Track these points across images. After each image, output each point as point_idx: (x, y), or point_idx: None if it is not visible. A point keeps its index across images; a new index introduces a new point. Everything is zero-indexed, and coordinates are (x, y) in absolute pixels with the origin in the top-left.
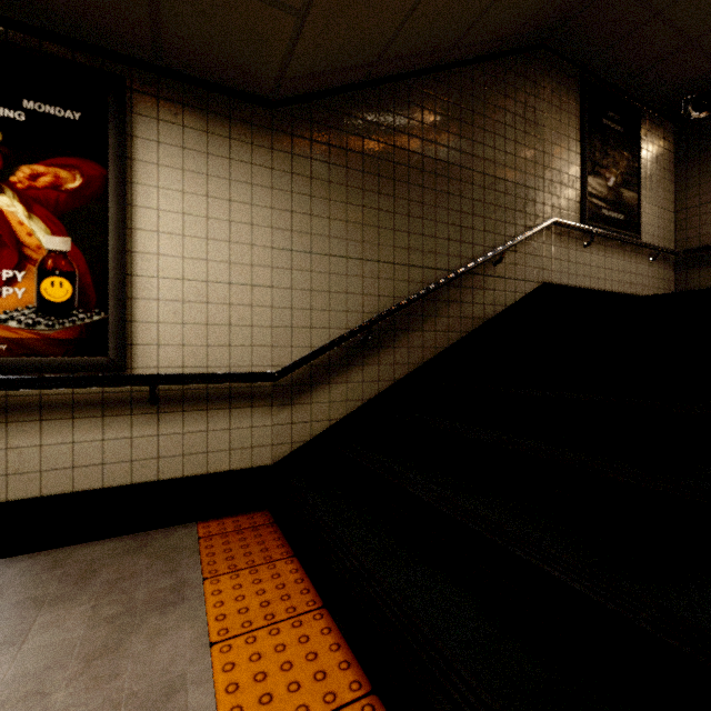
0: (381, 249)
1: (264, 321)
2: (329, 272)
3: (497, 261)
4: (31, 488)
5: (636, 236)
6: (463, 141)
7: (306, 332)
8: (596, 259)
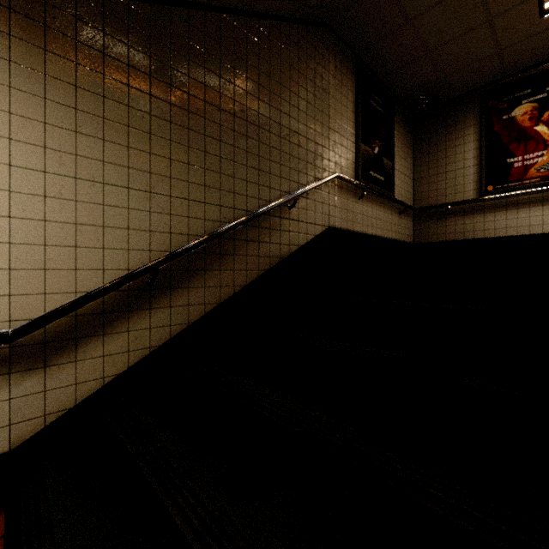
0: (173, 183)
1: None
2: (103, 203)
3: (291, 205)
4: None
5: (391, 194)
6: (261, 89)
7: (68, 275)
8: (366, 210)
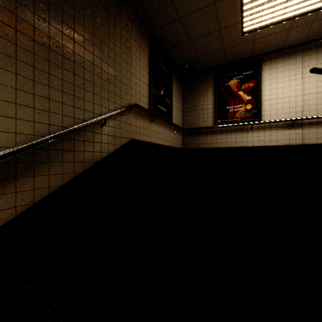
0: None
1: None
2: None
3: (102, 124)
4: None
5: (170, 120)
6: (76, 34)
7: None
8: (156, 128)
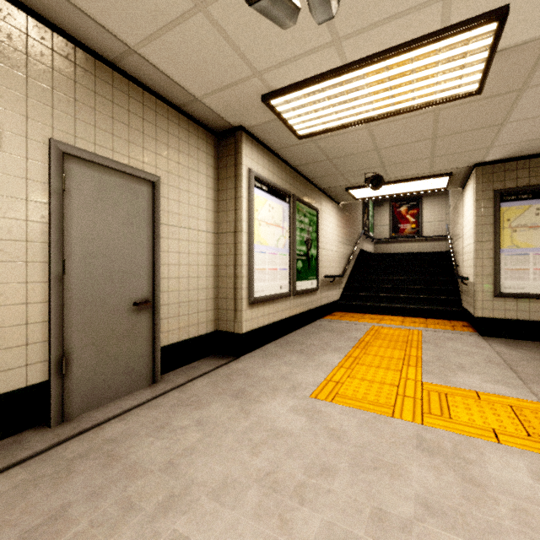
0: None
1: (444, 227)
2: None
3: None
4: (410, 251)
5: None
6: None
7: None
8: None
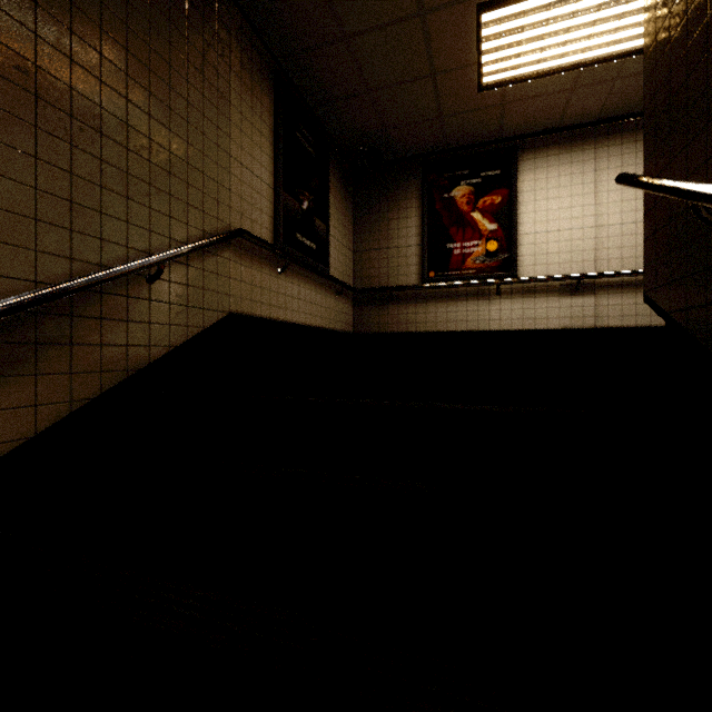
0: None
1: None
2: None
3: (153, 276)
4: None
5: (326, 268)
6: (79, 44)
7: None
8: (291, 288)
